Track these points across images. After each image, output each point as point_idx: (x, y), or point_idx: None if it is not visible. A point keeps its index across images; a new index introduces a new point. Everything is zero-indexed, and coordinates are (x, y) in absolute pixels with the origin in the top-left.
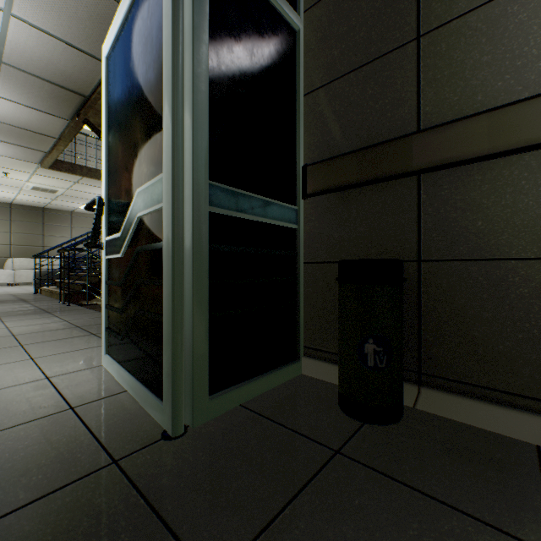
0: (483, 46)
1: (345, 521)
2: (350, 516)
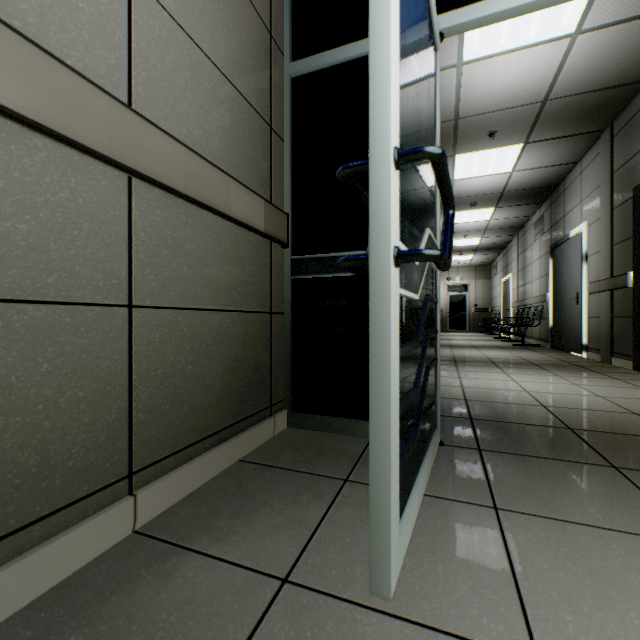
0: None
1: None
2: None
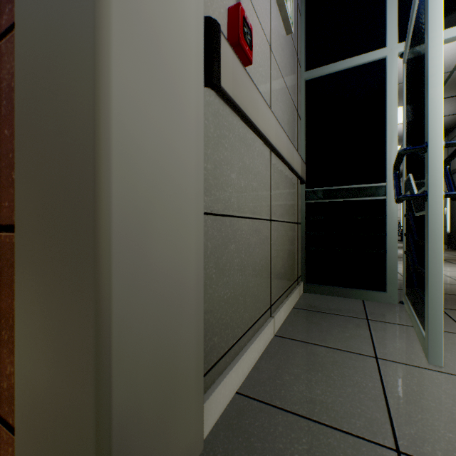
0: None
1: None
2: None
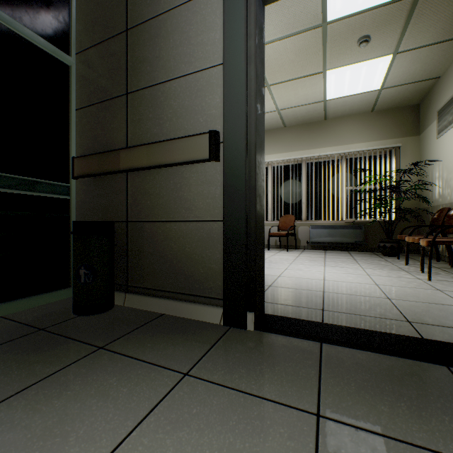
0: (150, 109)
1: (7, 353)
2: (13, 351)
